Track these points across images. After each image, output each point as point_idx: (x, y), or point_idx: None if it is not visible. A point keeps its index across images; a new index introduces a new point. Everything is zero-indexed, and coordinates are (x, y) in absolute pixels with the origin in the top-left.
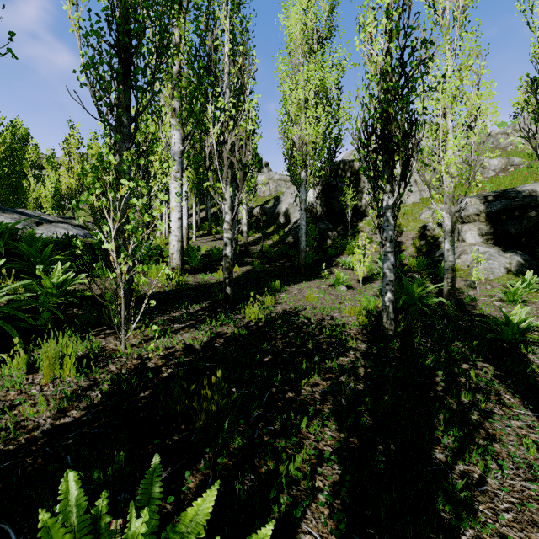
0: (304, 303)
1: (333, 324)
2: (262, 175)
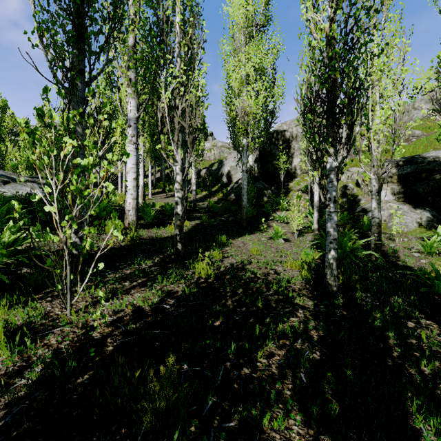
0: (249, 256)
1: (278, 279)
2: (208, 143)
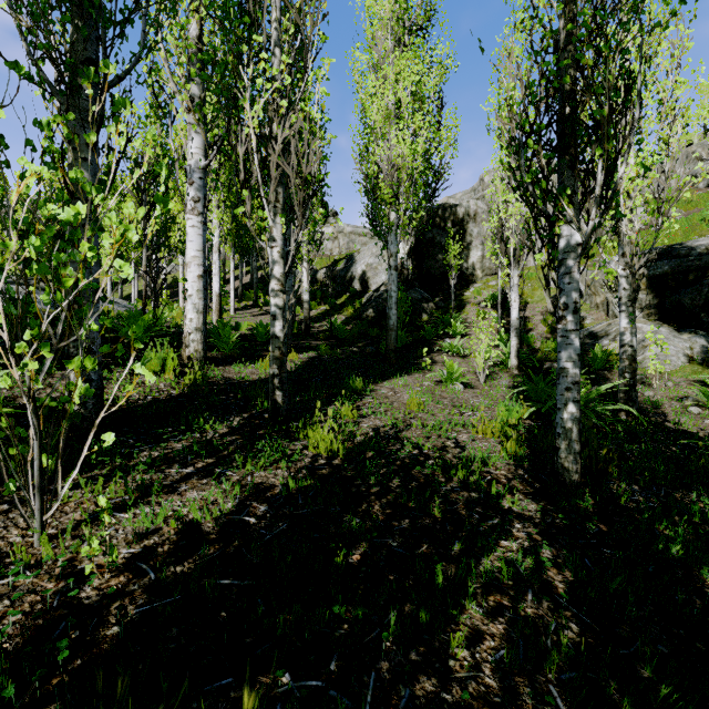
0: (405, 415)
1: (463, 457)
2: (328, 227)
